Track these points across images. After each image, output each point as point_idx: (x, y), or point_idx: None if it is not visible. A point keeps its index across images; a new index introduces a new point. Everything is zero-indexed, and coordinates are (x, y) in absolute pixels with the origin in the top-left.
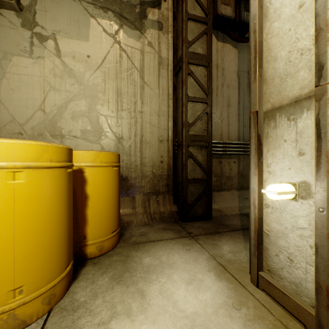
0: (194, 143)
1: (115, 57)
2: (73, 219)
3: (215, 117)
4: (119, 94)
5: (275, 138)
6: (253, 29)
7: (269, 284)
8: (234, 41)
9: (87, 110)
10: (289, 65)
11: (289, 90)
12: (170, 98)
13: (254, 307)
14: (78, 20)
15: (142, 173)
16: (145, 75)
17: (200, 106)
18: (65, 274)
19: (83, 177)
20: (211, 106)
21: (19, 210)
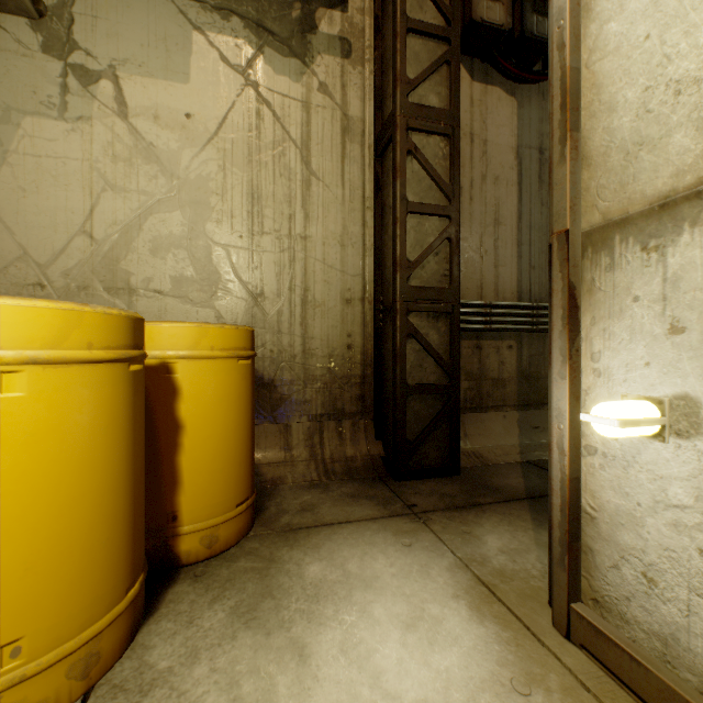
0: (421, 306)
1: (248, 117)
2: (148, 477)
3: (466, 249)
4: (255, 199)
5: (611, 292)
6: (557, 40)
7: (596, 634)
8: (508, 80)
9: (186, 234)
10: (646, 120)
11: (645, 179)
12: (368, 207)
13: (562, 689)
14: (167, 36)
15: (306, 372)
16: (312, 157)
17: (435, 224)
18: (123, 607)
19: (170, 382)
20: (458, 223)
21: (13, 462)
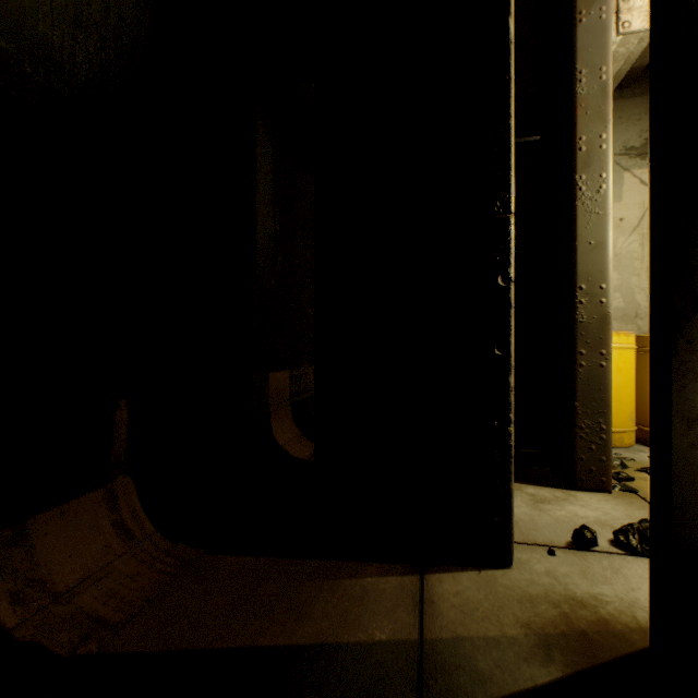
0: None
1: None
2: None
3: None
4: None
5: None
6: None
7: None
8: None
9: (619, 284)
10: None
11: None
12: None
13: None
14: None
15: None
16: None
17: None
18: None
19: None
20: None
21: None
